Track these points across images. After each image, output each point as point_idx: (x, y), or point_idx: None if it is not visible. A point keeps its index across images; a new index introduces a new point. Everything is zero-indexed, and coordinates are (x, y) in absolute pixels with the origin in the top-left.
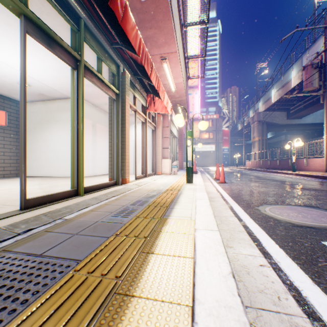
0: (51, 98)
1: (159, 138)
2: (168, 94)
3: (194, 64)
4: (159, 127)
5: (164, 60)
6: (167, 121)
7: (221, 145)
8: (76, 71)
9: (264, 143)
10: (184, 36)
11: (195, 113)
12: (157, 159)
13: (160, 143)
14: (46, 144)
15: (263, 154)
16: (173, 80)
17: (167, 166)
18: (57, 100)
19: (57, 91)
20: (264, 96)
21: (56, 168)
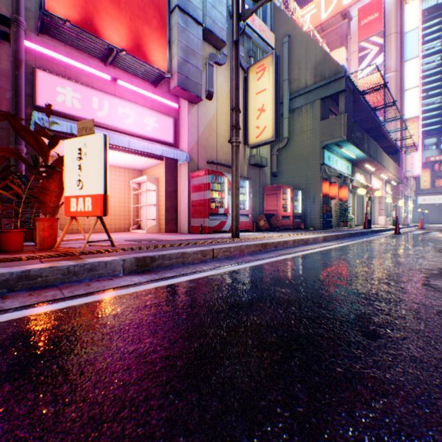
0: None
1: (375, 204)
2: (382, 179)
3: (412, 125)
4: (375, 198)
5: (380, 174)
6: None
7: None
8: (353, 195)
9: None
10: (400, 103)
11: (414, 172)
12: (374, 216)
13: (376, 207)
14: None
15: None
16: (385, 176)
17: (381, 220)
18: None
19: None
20: None
21: None
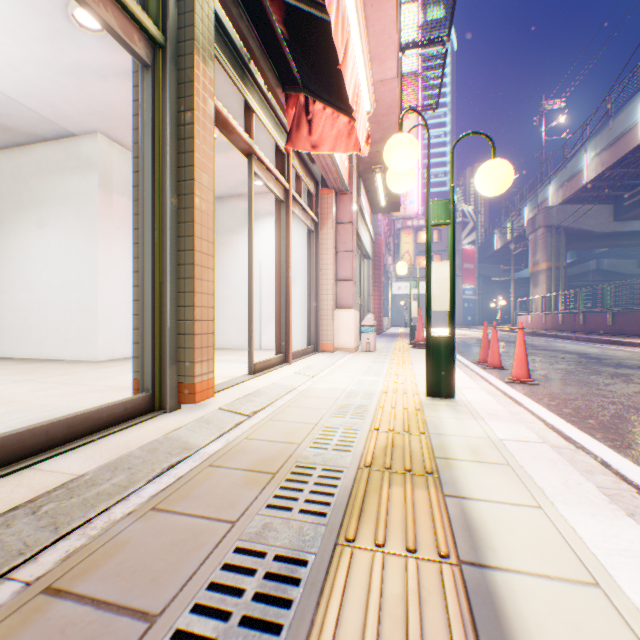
0: (20, 135)
1: (326, 254)
2: None
3: (407, 92)
4: (326, 225)
5: None
6: (348, 208)
7: (459, 281)
8: None
9: (562, 275)
10: None
11: (409, 206)
12: (320, 310)
13: (330, 267)
14: (12, 268)
15: (559, 299)
16: (369, 68)
17: (349, 328)
18: (40, 143)
19: (19, 103)
20: (561, 171)
21: (37, 335)
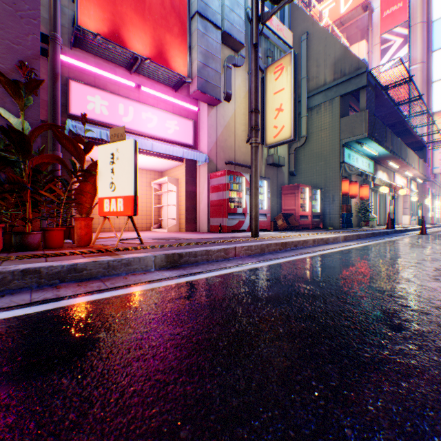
0: None
1: (399, 203)
2: (406, 176)
3: (440, 119)
4: (399, 196)
5: (404, 171)
6: None
7: None
8: (375, 193)
9: None
10: (426, 96)
11: None
12: (397, 215)
13: (400, 206)
14: None
15: None
16: (410, 173)
17: (406, 219)
18: None
19: None
20: None
21: None
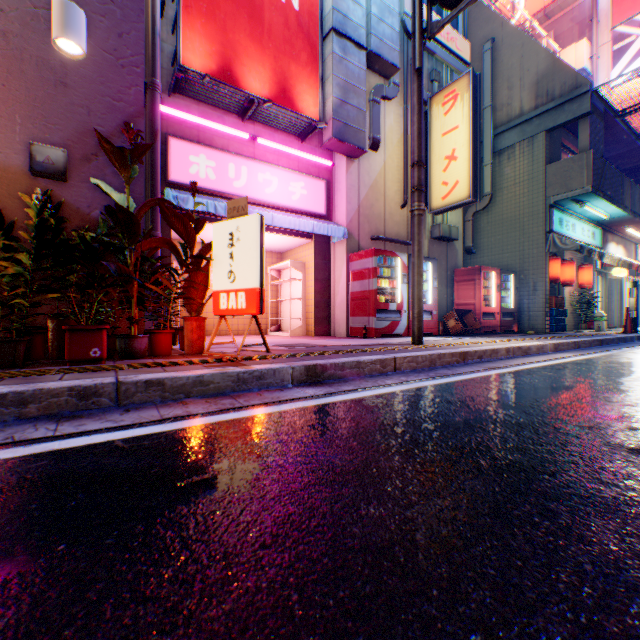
0: None
1: None
2: None
3: None
4: None
5: None
6: None
7: None
8: (603, 278)
9: None
10: None
11: None
12: None
13: None
14: None
15: None
16: None
17: None
18: None
19: None
20: None
21: None
